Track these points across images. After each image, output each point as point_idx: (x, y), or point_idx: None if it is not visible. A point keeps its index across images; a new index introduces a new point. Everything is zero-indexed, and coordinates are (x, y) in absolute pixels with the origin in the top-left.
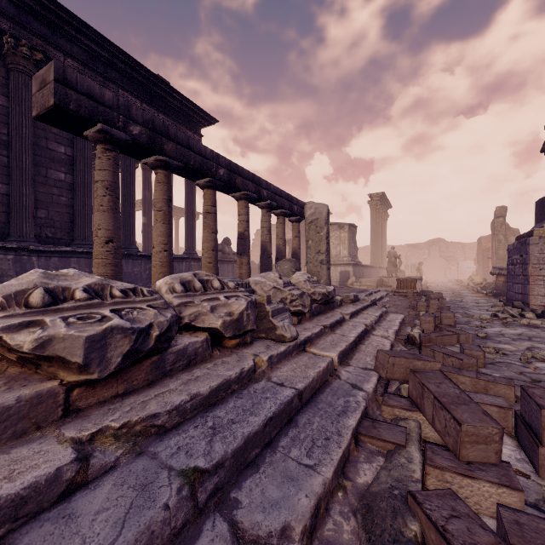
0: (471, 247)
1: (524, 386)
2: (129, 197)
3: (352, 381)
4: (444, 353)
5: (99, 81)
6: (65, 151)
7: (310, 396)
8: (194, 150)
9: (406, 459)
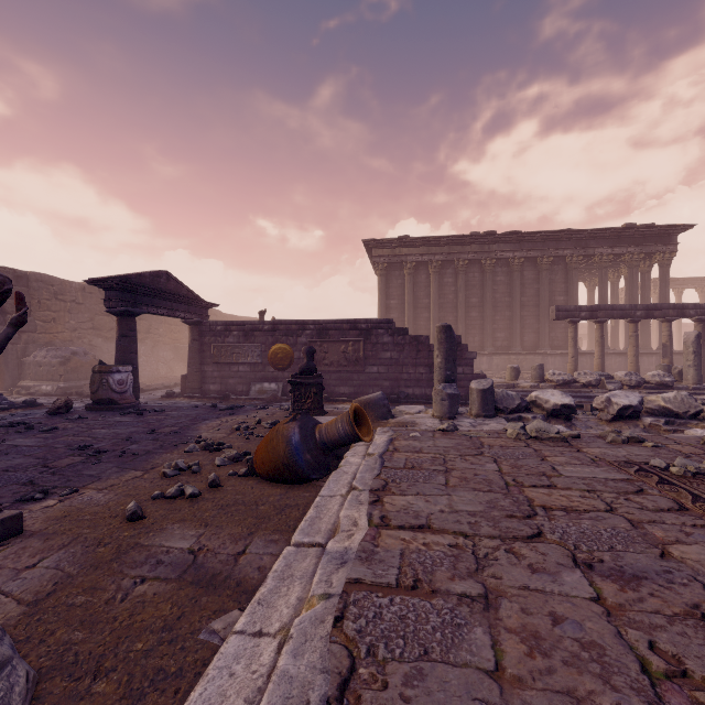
0: None
1: None
2: None
3: None
4: None
5: (581, 252)
6: (563, 299)
7: None
8: (616, 309)
9: None
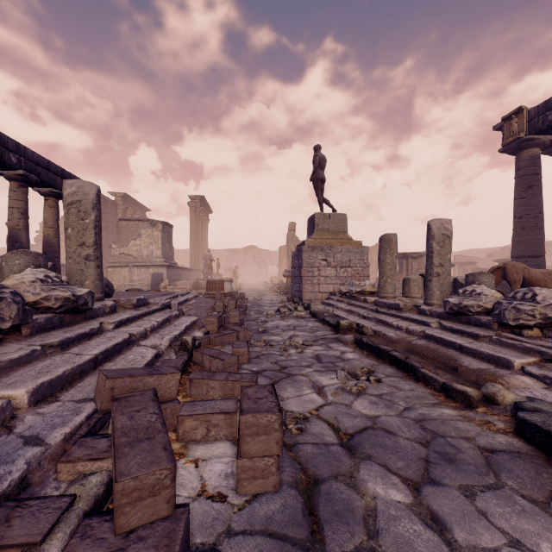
0: (276, 254)
1: (243, 386)
2: None
3: (33, 432)
4: (210, 356)
5: None
6: None
7: None
8: None
9: None
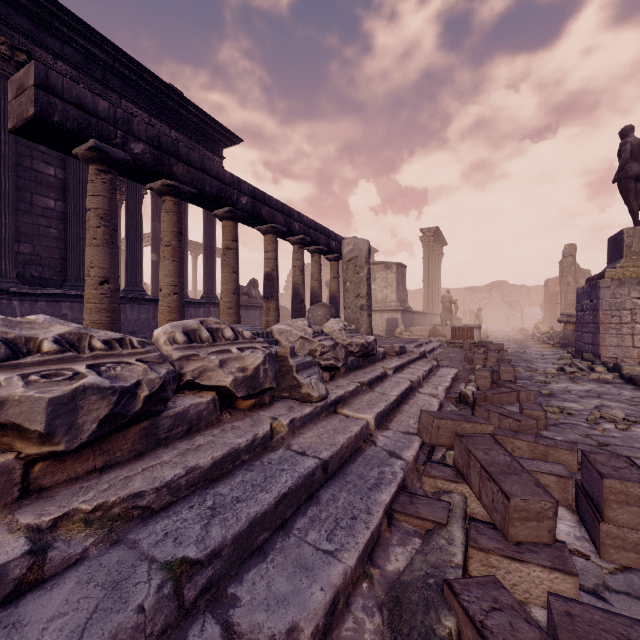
0: (537, 291)
1: (585, 451)
2: (134, 230)
3: (389, 448)
4: (500, 414)
5: (97, 89)
6: (54, 173)
7: (338, 467)
8: (210, 173)
9: (446, 540)
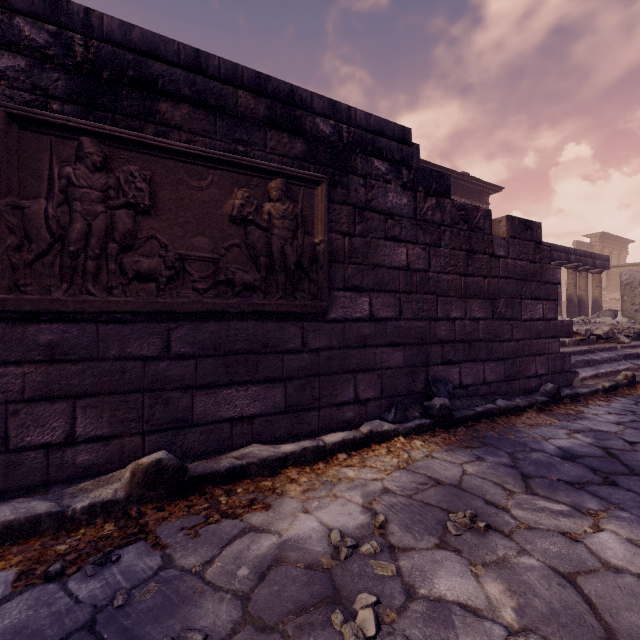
0: None
1: None
2: None
3: None
4: None
5: None
6: None
7: None
8: None
9: None
